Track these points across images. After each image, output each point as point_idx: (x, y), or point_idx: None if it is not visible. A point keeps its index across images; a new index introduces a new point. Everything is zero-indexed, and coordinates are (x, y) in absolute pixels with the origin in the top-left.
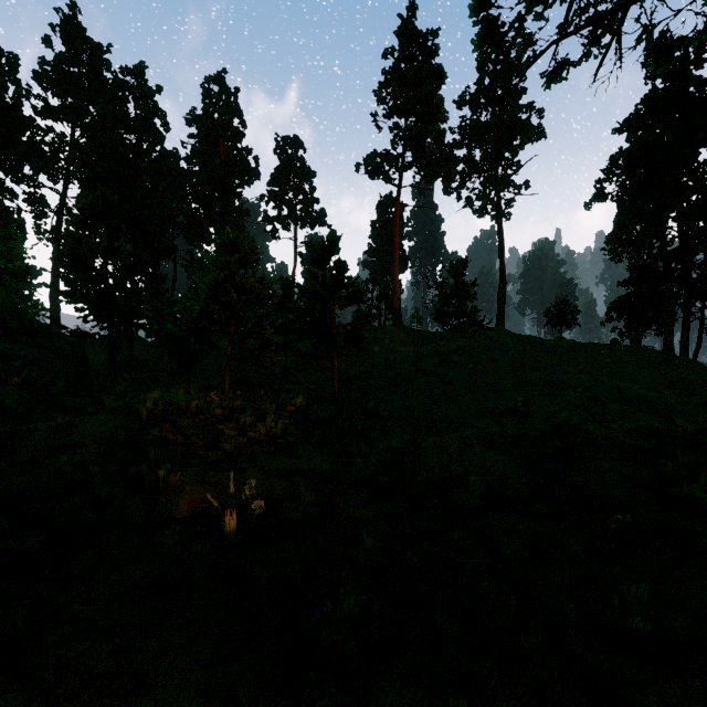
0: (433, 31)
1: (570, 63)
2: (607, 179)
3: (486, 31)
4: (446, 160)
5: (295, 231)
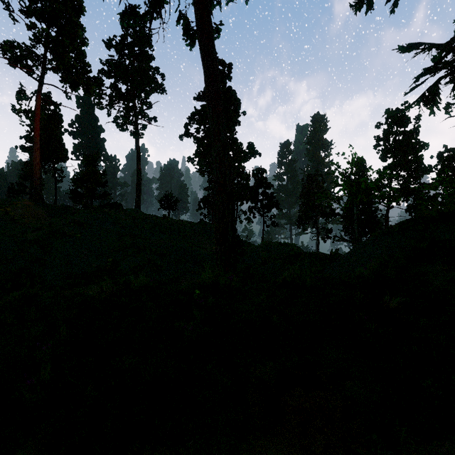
0: None
1: (140, 15)
2: (189, 124)
3: None
4: (87, 76)
5: None
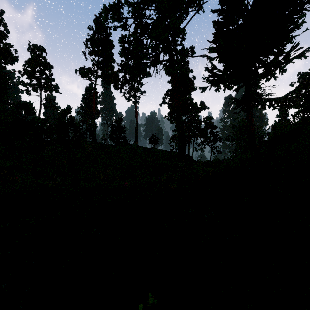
0: (109, 27)
1: (148, 66)
2: (165, 97)
3: (123, 50)
4: (115, 78)
5: (40, 92)
